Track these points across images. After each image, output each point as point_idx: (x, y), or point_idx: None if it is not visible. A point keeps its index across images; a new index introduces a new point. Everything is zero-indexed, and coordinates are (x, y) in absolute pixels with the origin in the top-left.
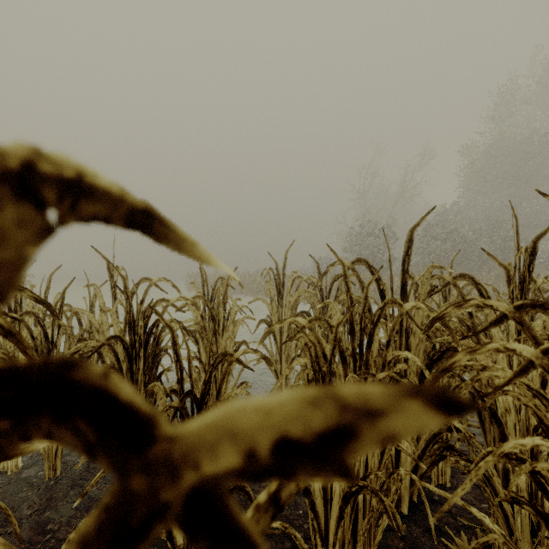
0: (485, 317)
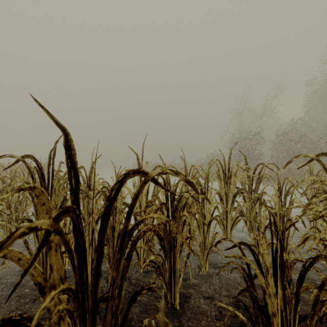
0: None
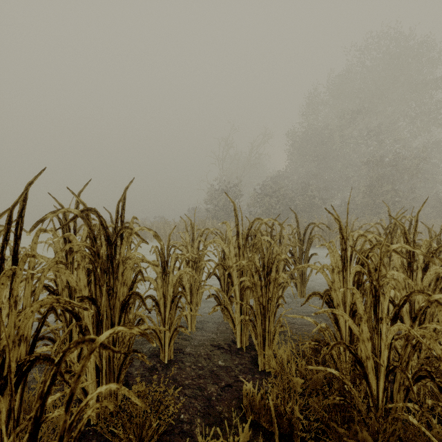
0: (187, 251)
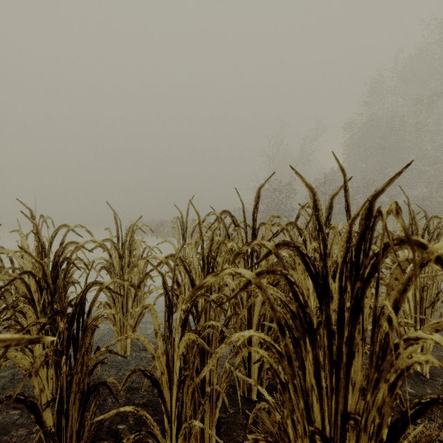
0: None
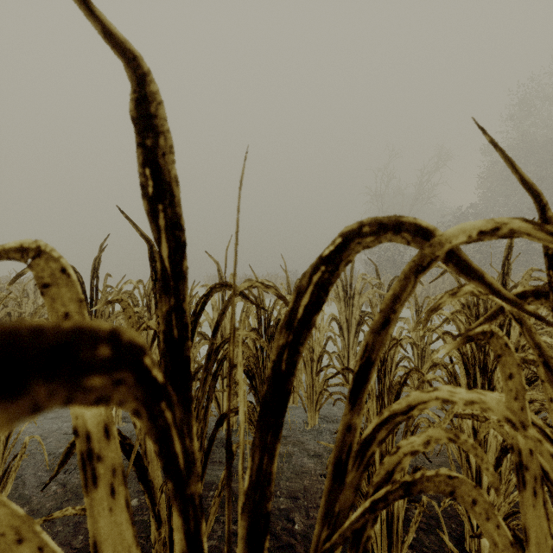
0: None
